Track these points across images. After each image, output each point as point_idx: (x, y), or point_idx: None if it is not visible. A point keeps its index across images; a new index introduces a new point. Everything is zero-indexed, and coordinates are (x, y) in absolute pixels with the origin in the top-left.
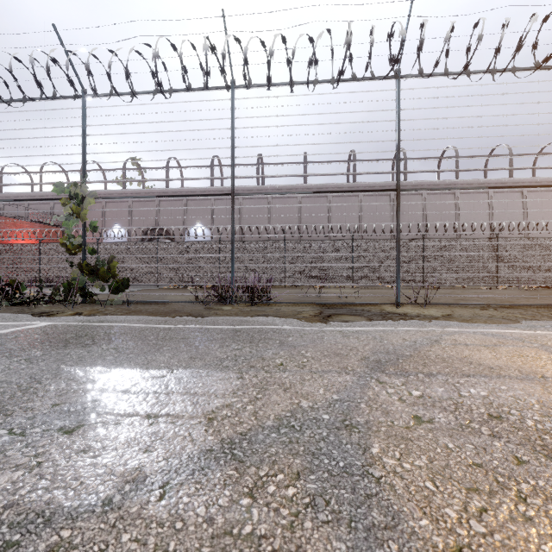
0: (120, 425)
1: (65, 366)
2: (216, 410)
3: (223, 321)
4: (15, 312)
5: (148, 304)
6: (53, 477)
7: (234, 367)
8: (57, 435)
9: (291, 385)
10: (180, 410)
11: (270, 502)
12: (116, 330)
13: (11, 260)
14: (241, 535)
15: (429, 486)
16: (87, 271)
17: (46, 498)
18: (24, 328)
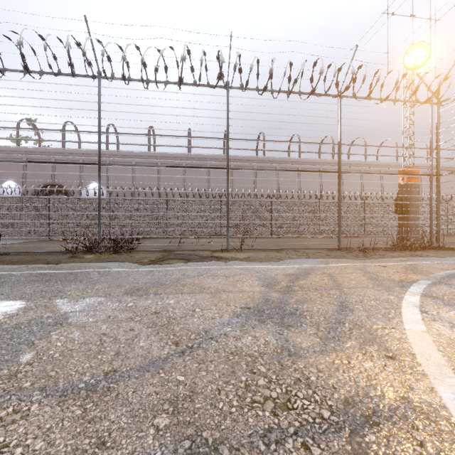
0: None
1: None
2: None
3: (68, 267)
4: None
5: (20, 254)
6: None
7: (27, 298)
8: None
9: (54, 306)
10: None
11: None
12: None
13: None
14: None
15: (58, 344)
16: None
17: None
18: None
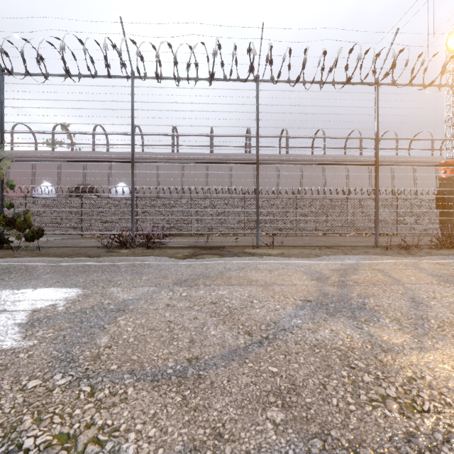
0: None
1: None
2: (44, 307)
3: (109, 259)
4: None
5: (61, 249)
6: None
7: (82, 286)
8: None
9: (110, 294)
10: (19, 308)
11: (32, 339)
12: (14, 267)
13: None
14: (3, 350)
15: (128, 329)
16: (4, 222)
17: None
18: None
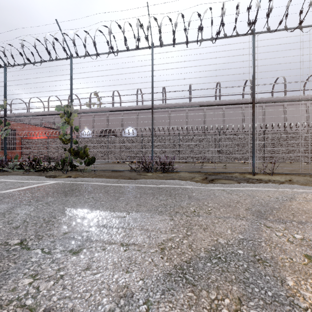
0: (106, 250)
1: (67, 207)
2: (164, 243)
3: (150, 182)
4: (37, 175)
5: (105, 171)
6: (72, 288)
7: (166, 212)
8: (69, 255)
9: (207, 226)
10: (141, 241)
11: None
12: (91, 186)
13: (34, 147)
14: None
15: None
16: (73, 153)
17: (70, 305)
18: (43, 184)
